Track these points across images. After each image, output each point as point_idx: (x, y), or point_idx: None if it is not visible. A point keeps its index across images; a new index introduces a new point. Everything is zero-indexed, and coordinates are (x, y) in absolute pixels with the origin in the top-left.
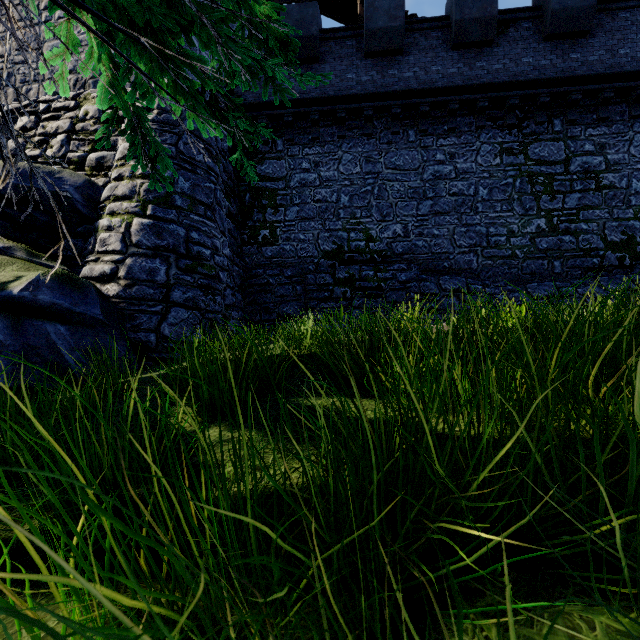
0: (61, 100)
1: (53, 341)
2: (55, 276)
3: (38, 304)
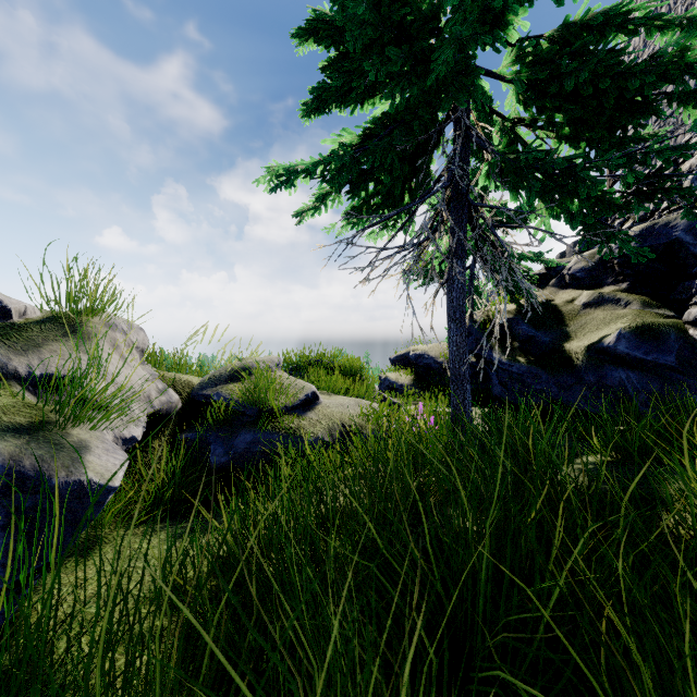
0: (696, 134)
1: (623, 383)
2: (634, 328)
3: (618, 353)
